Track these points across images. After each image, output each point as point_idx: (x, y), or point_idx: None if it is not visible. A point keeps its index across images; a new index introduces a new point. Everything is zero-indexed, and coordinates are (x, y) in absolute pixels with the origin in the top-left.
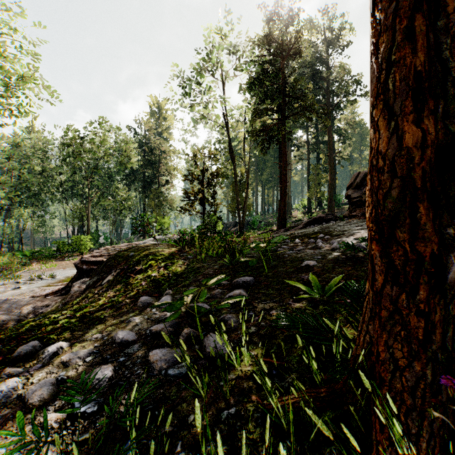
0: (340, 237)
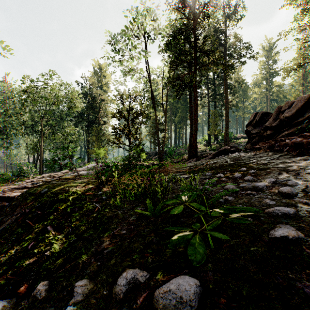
0: (269, 173)
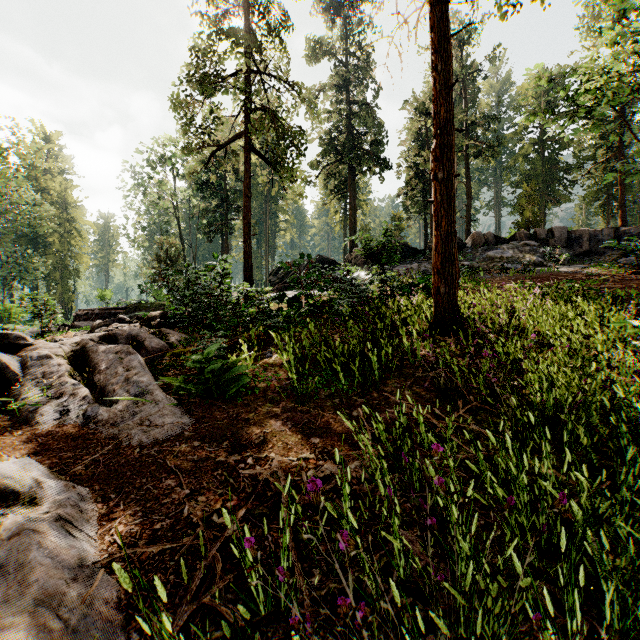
0: None
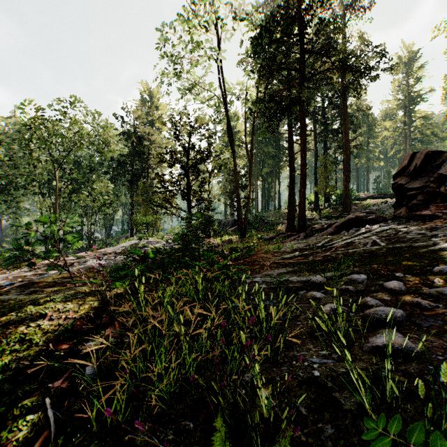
0: None
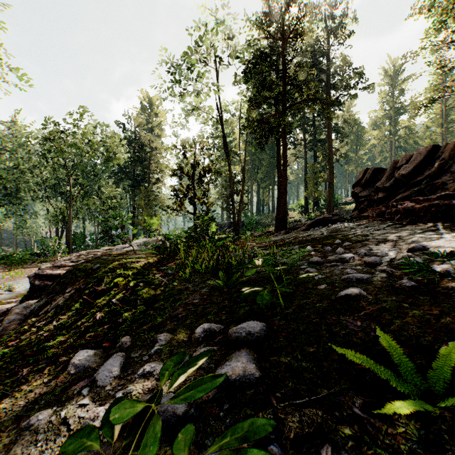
0: (366, 245)
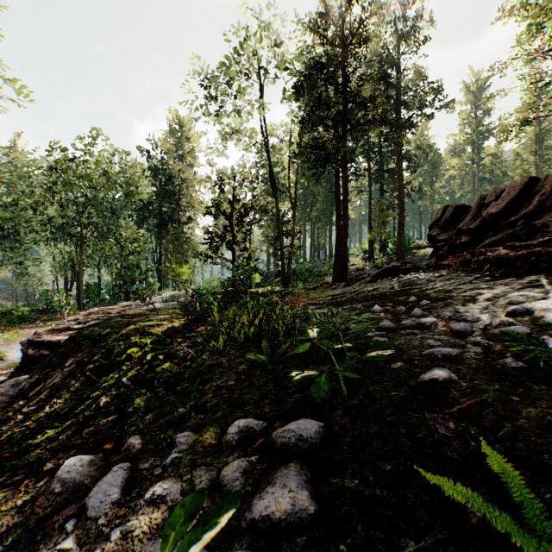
0: (449, 304)
